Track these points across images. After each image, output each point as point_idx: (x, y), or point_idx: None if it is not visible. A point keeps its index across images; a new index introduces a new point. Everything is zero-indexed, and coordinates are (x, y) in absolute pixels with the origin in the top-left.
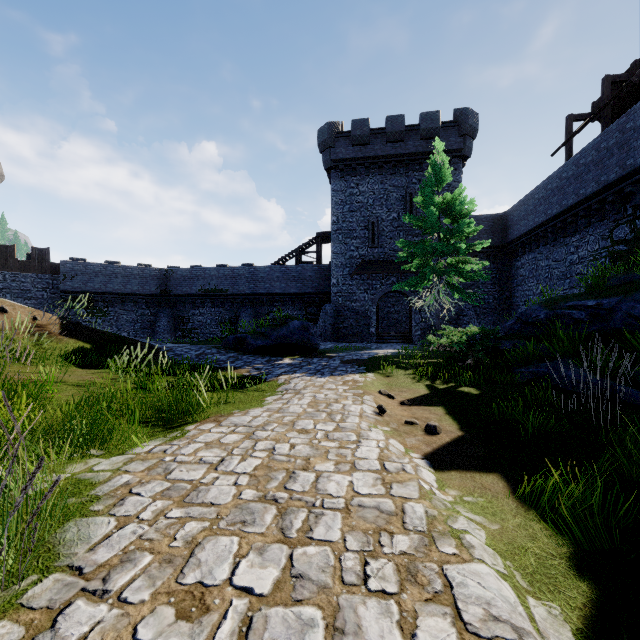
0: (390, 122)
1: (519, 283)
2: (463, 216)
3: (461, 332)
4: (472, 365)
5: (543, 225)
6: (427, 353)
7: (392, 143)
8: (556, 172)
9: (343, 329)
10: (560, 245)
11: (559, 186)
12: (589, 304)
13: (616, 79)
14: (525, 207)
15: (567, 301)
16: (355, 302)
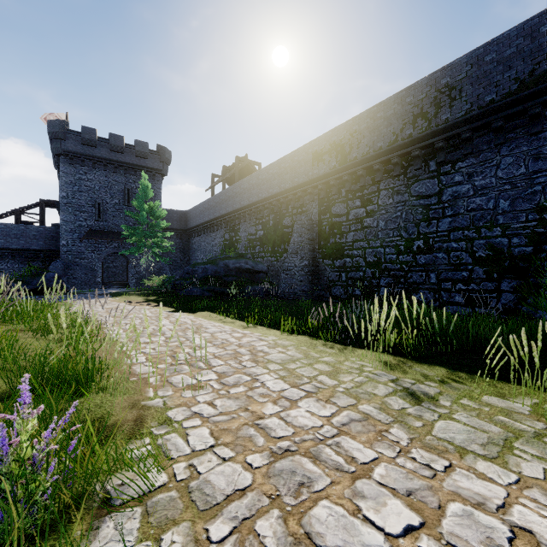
0: (114, 138)
1: (193, 252)
2: (162, 217)
3: (160, 278)
4: (164, 292)
5: (203, 224)
6: (143, 289)
7: (115, 152)
8: (207, 200)
9: (73, 279)
10: (209, 236)
11: (208, 208)
12: (202, 267)
13: (227, 168)
14: (195, 212)
15: (197, 265)
16: (84, 259)
